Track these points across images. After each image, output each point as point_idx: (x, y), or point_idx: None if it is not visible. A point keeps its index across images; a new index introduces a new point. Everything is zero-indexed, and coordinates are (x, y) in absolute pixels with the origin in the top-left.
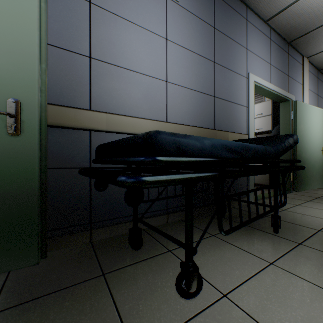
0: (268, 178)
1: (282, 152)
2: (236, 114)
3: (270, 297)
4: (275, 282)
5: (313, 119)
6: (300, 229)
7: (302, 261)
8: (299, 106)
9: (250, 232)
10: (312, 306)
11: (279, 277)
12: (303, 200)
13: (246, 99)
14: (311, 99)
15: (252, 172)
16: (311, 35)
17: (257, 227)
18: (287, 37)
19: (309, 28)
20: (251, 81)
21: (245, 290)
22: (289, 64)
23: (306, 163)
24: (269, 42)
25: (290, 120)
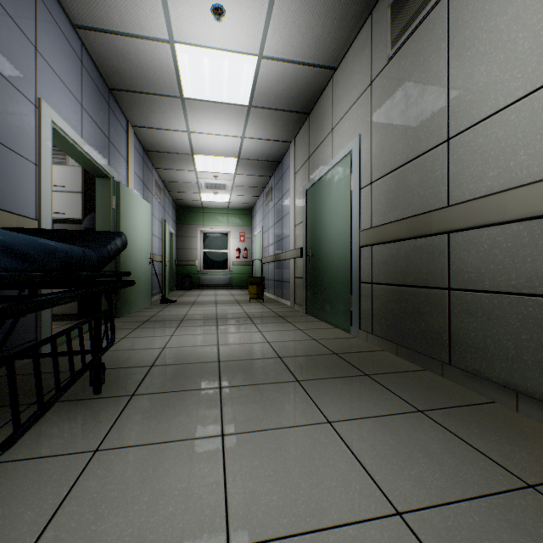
0: (78, 302)
1: (110, 260)
2: (12, 173)
3: (102, 510)
4: (106, 479)
5: (140, 214)
6: (131, 373)
7: (138, 420)
8: (124, 192)
9: (50, 414)
10: (157, 476)
11: (112, 465)
12: (130, 329)
13: (36, 148)
14: (137, 186)
15: (64, 297)
16: (138, 97)
17: (65, 397)
18: (109, 79)
19: (136, 86)
20: (46, 116)
21: (53, 538)
22: (111, 123)
23: (132, 275)
24: (80, 66)
25: (113, 210)
